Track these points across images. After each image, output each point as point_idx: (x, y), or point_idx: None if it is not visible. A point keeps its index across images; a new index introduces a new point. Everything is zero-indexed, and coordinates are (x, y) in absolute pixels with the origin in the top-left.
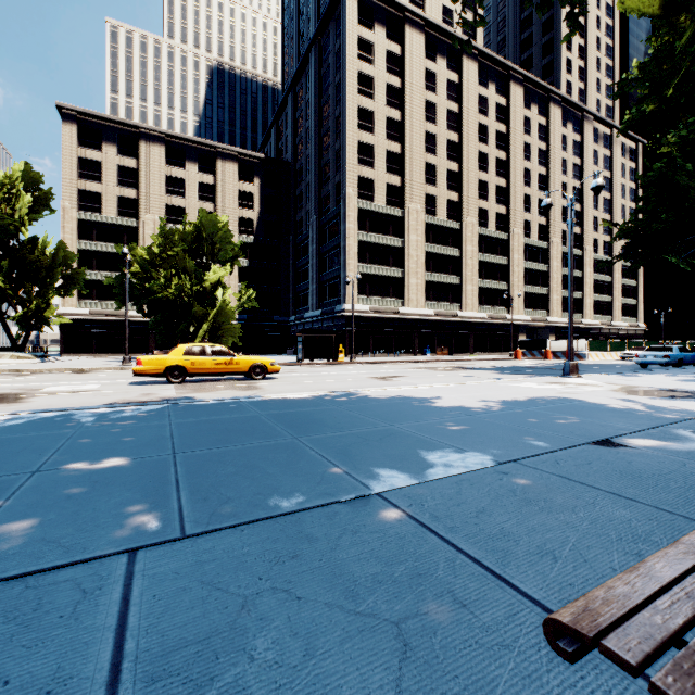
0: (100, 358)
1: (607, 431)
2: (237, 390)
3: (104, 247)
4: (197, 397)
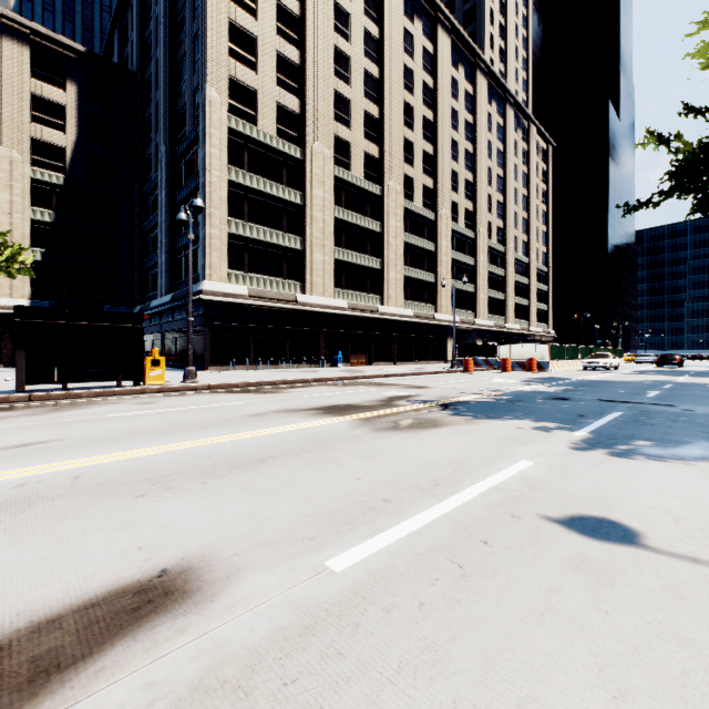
0: None
1: None
2: None
3: None
4: None
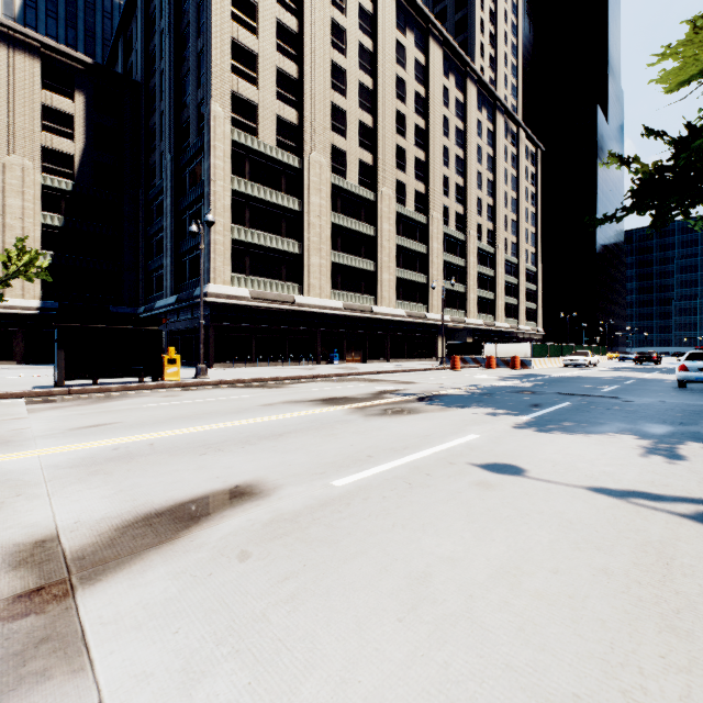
0: None
1: None
2: None
3: None
4: None
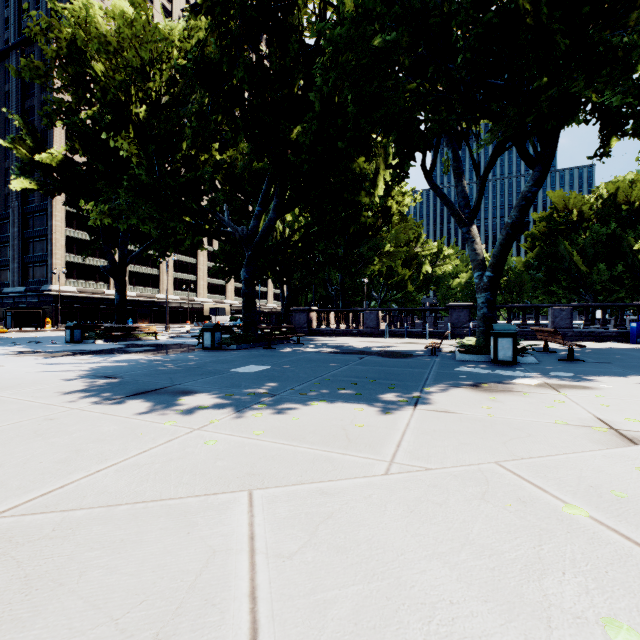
0: None
1: None
2: None
3: None
4: None
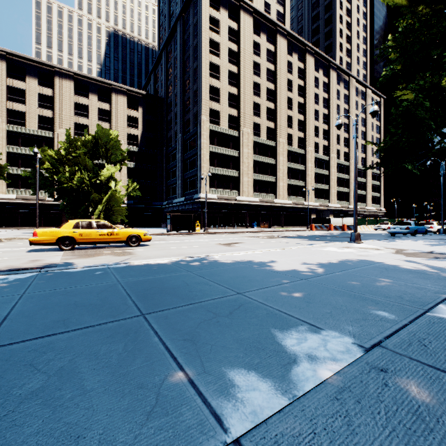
0: (22, 231)
1: (429, 295)
2: (113, 255)
3: (27, 150)
4: (75, 263)
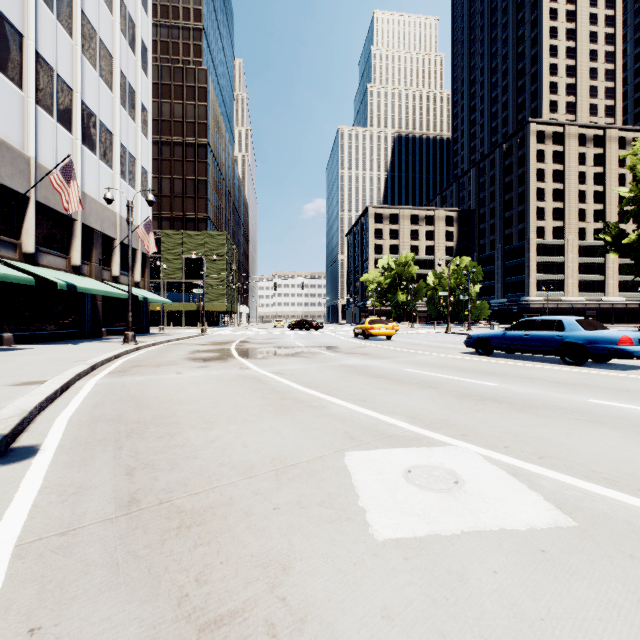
0: None
1: None
2: None
3: None
4: None
